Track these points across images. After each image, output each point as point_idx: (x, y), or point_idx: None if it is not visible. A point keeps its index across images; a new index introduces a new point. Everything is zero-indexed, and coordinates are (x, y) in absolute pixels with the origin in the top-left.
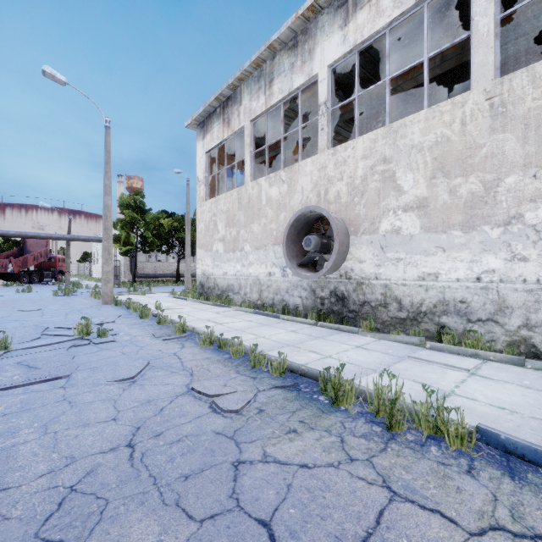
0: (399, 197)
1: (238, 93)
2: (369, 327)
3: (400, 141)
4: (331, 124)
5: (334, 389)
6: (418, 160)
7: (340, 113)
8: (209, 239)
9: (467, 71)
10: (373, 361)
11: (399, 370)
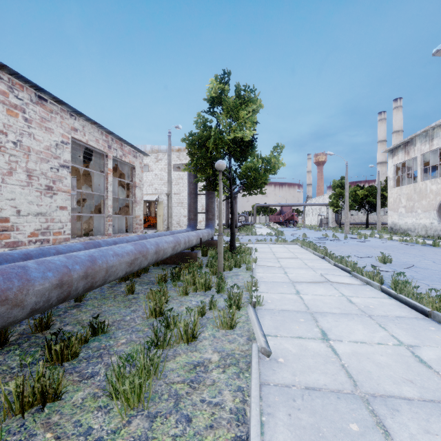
0: None
1: (413, 141)
2: None
3: None
4: None
5: (433, 244)
6: None
7: None
8: (396, 206)
9: None
10: None
11: None
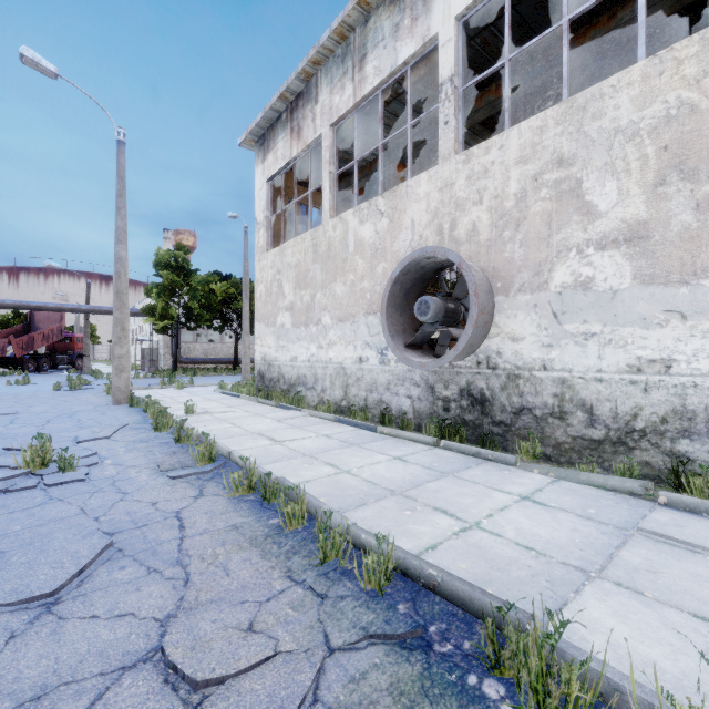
0: (589, 225)
1: (313, 86)
2: (532, 452)
3: (590, 125)
4: (461, 114)
5: (535, 694)
6: (629, 154)
7: (469, 110)
8: (271, 307)
9: (671, 41)
10: (570, 539)
11: (638, 572)
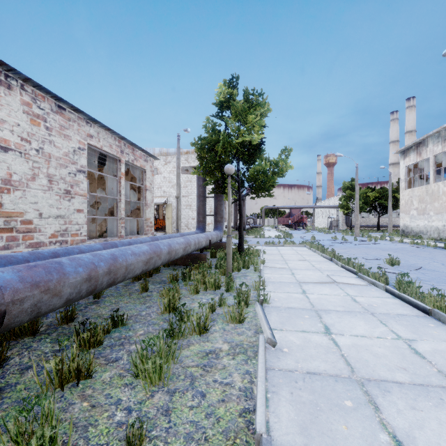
0: None
1: (425, 142)
2: None
3: None
4: None
5: (445, 246)
6: None
7: None
8: (407, 208)
9: None
10: None
11: None
